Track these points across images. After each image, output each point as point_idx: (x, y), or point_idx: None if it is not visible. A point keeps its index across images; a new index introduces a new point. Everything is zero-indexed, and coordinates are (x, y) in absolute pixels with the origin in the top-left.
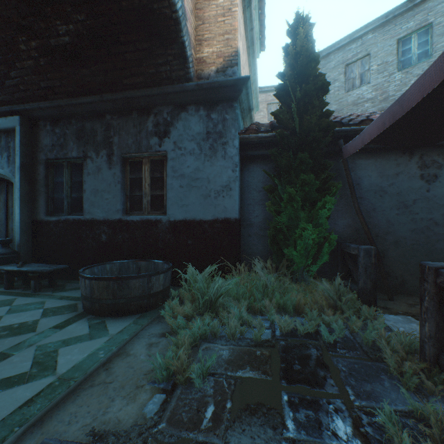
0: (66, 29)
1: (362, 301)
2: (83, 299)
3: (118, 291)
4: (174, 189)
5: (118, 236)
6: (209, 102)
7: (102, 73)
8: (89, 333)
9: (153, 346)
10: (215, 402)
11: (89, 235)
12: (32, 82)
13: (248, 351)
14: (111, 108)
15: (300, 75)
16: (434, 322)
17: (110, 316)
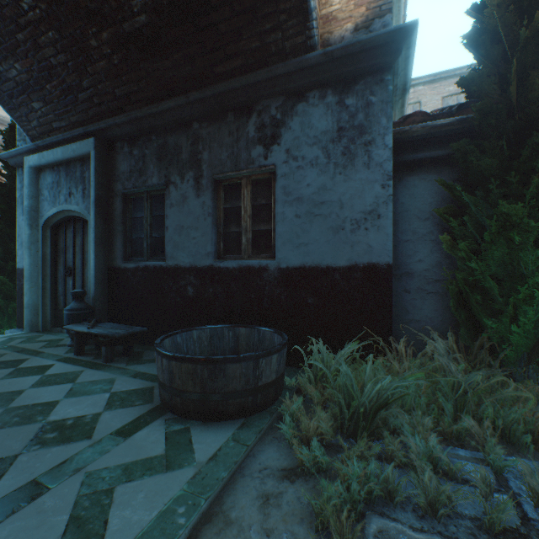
0: (141, 3)
1: None
2: (160, 386)
3: (209, 380)
4: (286, 220)
5: (209, 289)
6: (342, 80)
7: (187, 62)
8: (165, 454)
9: (271, 504)
10: None
11: (172, 287)
12: (106, 92)
13: None
14: (199, 112)
15: None
16: None
17: (197, 419)
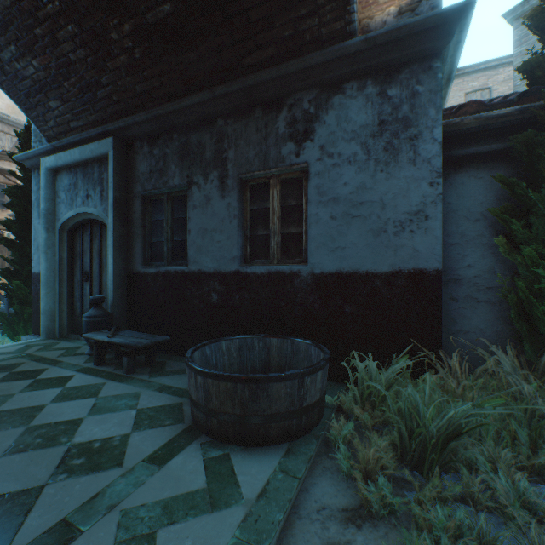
0: None
1: None
2: (192, 404)
3: (251, 401)
4: (320, 222)
5: (235, 296)
6: (384, 69)
7: (213, 54)
8: (207, 488)
9: None
10: None
11: (195, 294)
12: (126, 88)
13: None
14: (224, 108)
15: None
16: None
17: (236, 443)
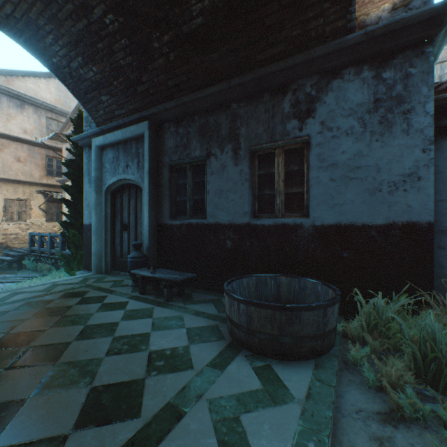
0: (200, 8)
1: None
2: (233, 326)
3: (286, 325)
4: (321, 183)
5: (246, 243)
6: (379, 56)
7: (232, 53)
8: (264, 388)
9: None
10: None
11: (213, 241)
12: (160, 83)
13: None
14: (238, 95)
15: None
16: None
17: (274, 357)
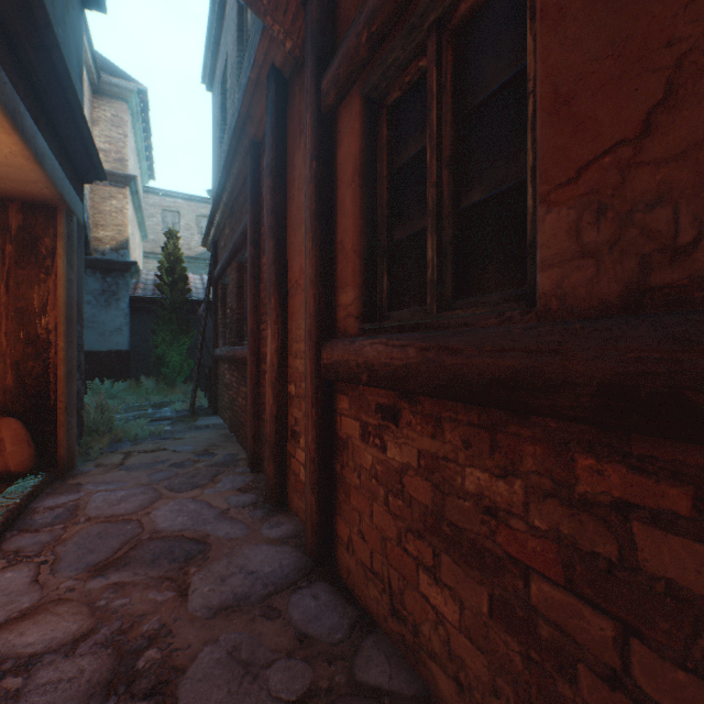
0: None
1: (201, 391)
2: None
3: None
4: None
5: None
6: (106, 269)
7: None
8: None
9: None
10: (125, 411)
11: None
12: None
13: (137, 406)
14: None
15: (171, 269)
16: (206, 384)
17: None
